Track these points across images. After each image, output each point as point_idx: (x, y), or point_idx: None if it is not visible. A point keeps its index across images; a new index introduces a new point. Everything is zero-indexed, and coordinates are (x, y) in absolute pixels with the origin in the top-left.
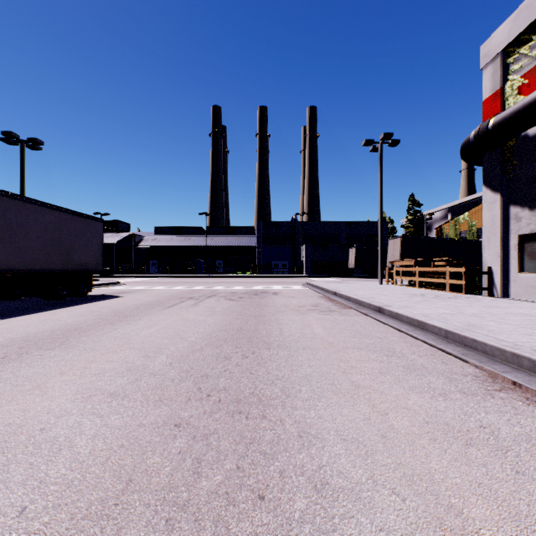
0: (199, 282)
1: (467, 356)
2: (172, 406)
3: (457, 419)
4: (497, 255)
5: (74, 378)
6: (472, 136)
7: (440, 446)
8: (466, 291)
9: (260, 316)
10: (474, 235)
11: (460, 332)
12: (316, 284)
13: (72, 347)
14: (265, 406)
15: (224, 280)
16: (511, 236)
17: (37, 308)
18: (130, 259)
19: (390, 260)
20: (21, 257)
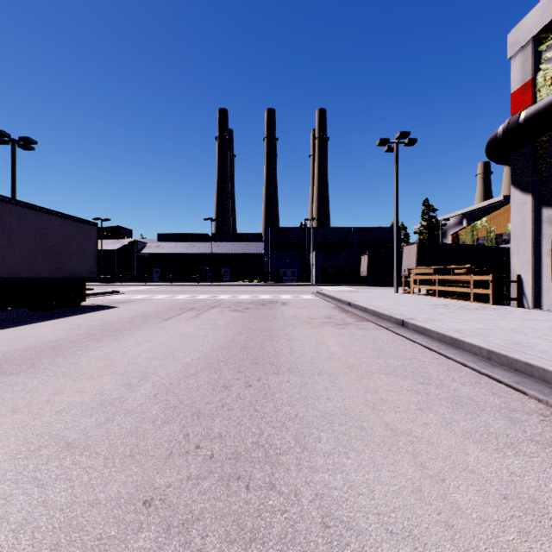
0: (203, 291)
1: (523, 385)
2: (146, 466)
3: (545, 490)
4: (528, 262)
5: (28, 417)
6: (500, 131)
7: (539, 548)
8: (493, 302)
9: (267, 331)
10: (492, 242)
11: (508, 353)
12: (328, 293)
13: (41, 371)
14: (274, 466)
15: (230, 289)
16: (543, 241)
17: (19, 321)
18: (132, 266)
19: (405, 267)
20: (3, 264)
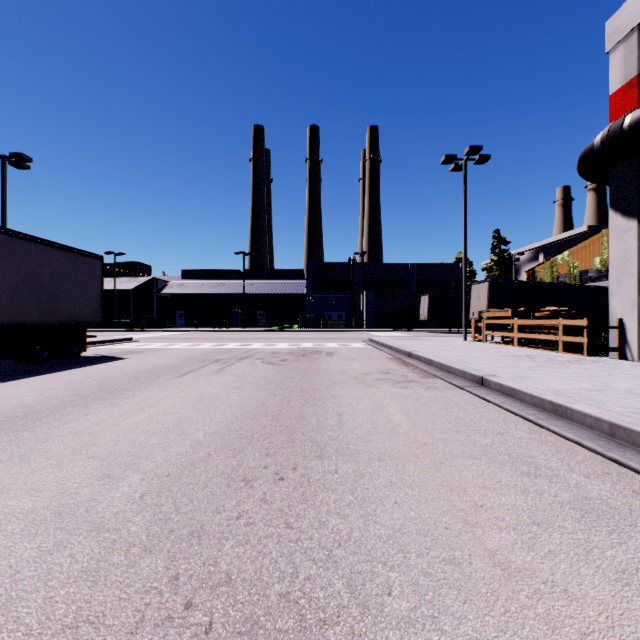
0: (233, 338)
1: None
2: None
3: None
4: (632, 303)
5: None
6: (598, 140)
7: None
8: (588, 352)
9: (308, 391)
10: (576, 280)
11: None
12: (383, 341)
13: None
14: None
15: (265, 336)
16: None
17: None
18: (151, 309)
19: (474, 310)
20: None
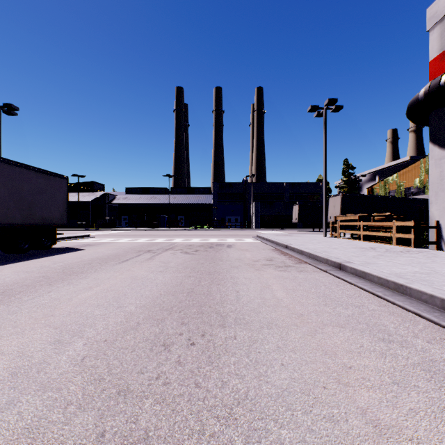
0: (161, 235)
1: None
2: None
3: None
4: None
5: None
6: (422, 93)
7: None
8: (414, 245)
9: (214, 274)
10: (402, 194)
11: None
12: (267, 237)
13: None
14: None
15: (184, 233)
16: None
17: None
18: (104, 214)
19: (331, 215)
20: None
